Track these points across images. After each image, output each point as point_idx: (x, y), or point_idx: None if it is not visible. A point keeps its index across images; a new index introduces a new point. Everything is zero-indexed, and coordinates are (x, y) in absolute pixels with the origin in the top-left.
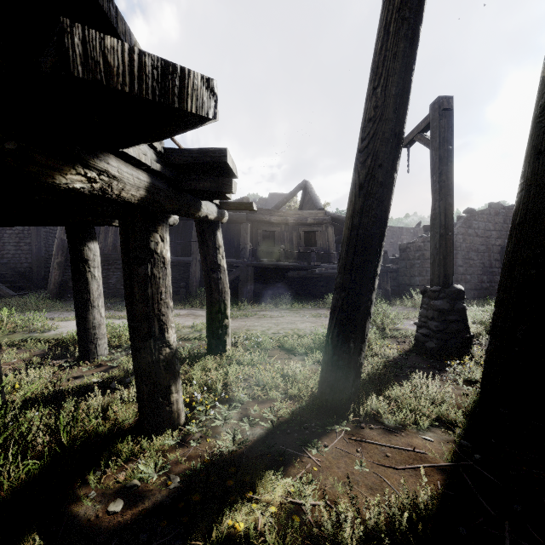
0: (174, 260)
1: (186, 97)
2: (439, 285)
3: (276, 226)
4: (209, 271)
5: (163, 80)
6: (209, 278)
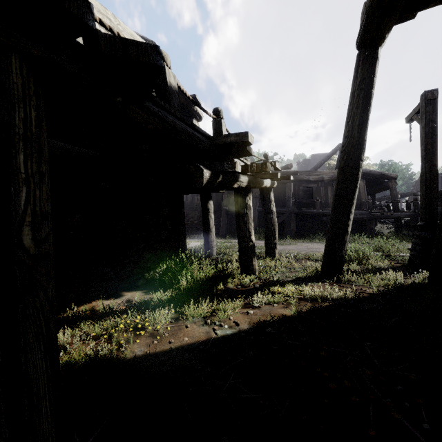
0: None
1: (266, 169)
2: (425, 222)
3: (313, 183)
4: (266, 213)
5: (262, 167)
6: (266, 217)
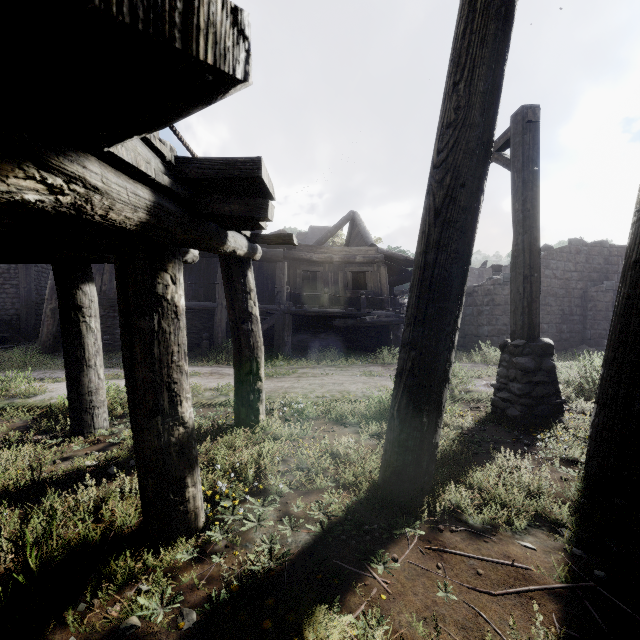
0: (195, 306)
1: (195, 32)
2: (523, 338)
3: (318, 265)
4: (237, 321)
5: None
6: (238, 329)
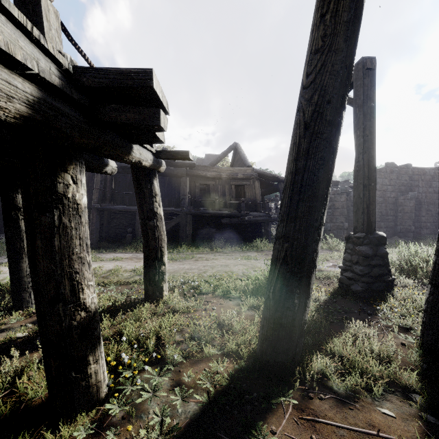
0: (122, 208)
1: None
2: (363, 232)
3: (211, 180)
4: (145, 218)
5: None
6: (146, 225)
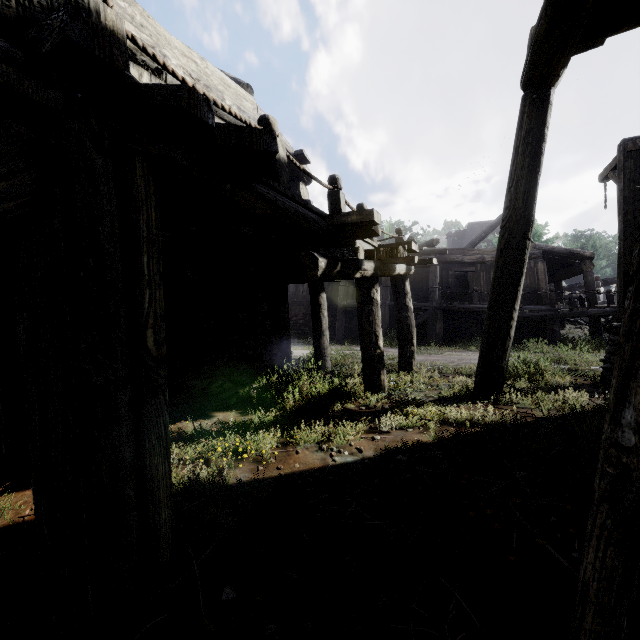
0: None
1: (397, 254)
2: None
3: (470, 265)
4: (399, 310)
5: (392, 252)
6: (400, 315)
